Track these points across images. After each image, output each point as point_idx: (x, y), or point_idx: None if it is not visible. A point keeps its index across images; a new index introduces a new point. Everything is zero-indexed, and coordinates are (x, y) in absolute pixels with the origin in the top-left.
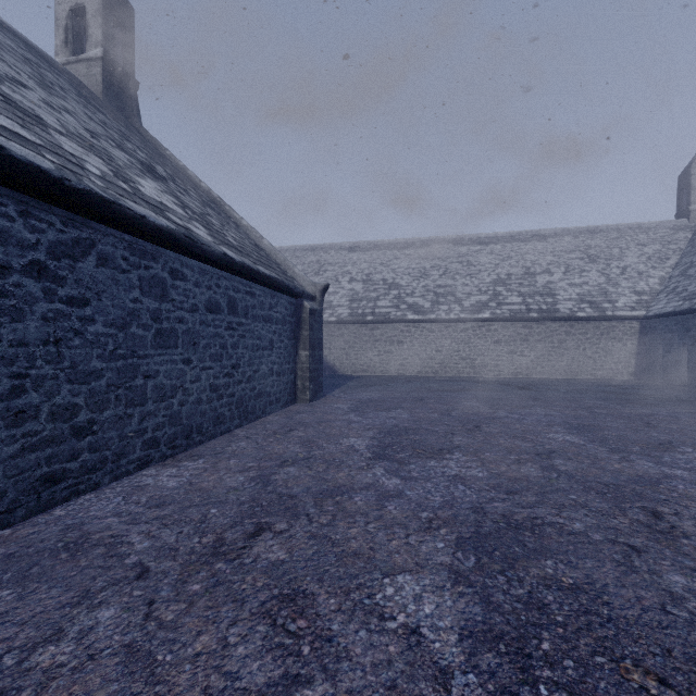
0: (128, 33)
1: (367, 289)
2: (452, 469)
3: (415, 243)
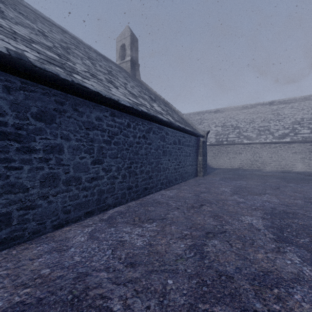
0: (137, 48)
1: (223, 130)
2: (264, 198)
3: (248, 106)
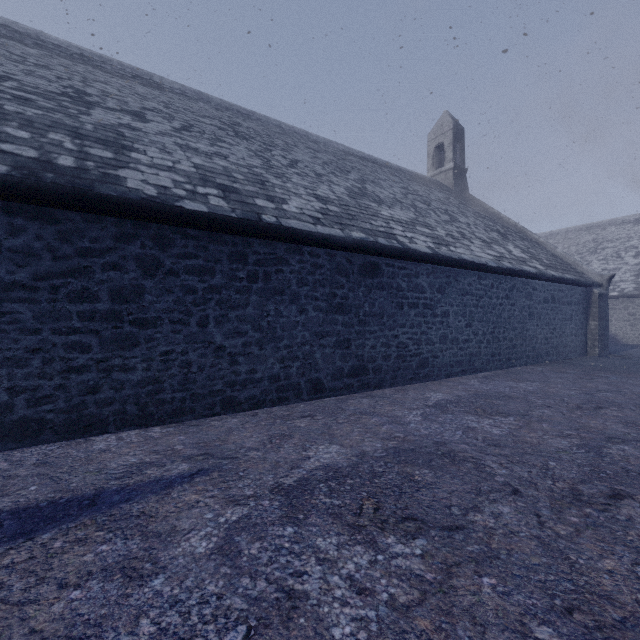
0: (462, 144)
1: None
2: None
3: None
